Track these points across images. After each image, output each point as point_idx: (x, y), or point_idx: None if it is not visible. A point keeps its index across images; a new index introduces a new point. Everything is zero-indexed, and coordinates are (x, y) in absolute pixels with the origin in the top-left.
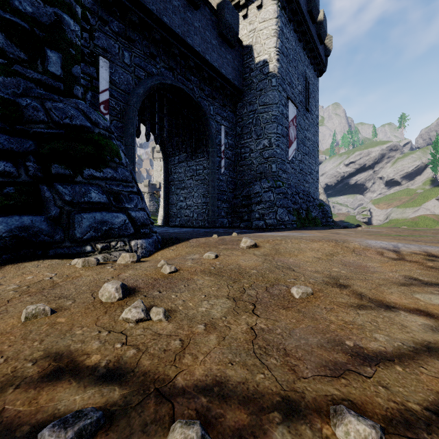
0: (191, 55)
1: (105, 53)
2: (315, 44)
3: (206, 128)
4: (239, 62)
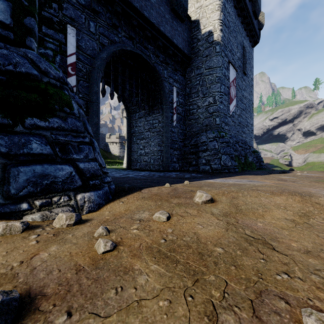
0: (147, 27)
1: (72, 22)
2: (251, 19)
3: (161, 88)
4: (188, 34)
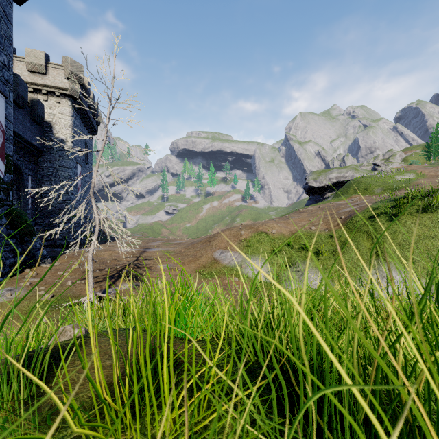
0: (16, 138)
1: None
2: (92, 122)
3: (21, 180)
4: (41, 131)
